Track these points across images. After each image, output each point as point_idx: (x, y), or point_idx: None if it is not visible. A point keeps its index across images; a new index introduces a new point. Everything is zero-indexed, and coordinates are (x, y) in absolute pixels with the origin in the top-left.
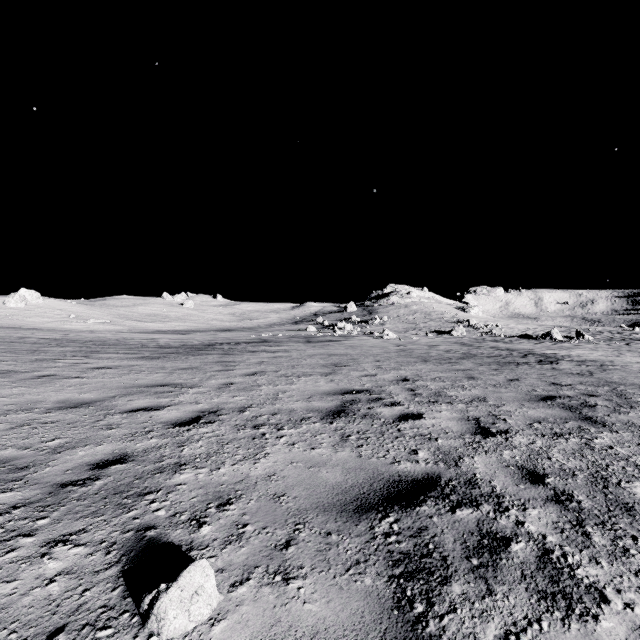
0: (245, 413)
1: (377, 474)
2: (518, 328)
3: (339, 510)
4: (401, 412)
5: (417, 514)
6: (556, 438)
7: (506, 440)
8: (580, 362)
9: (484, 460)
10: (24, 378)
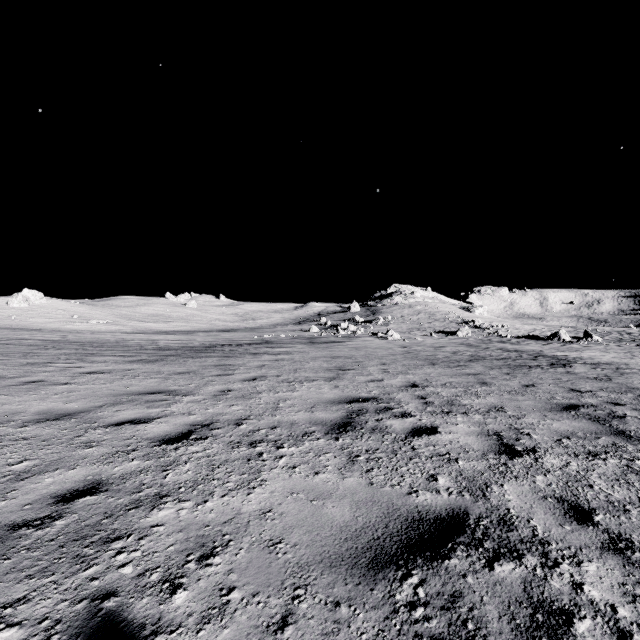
0: (241, 426)
1: (392, 509)
2: (524, 328)
3: (349, 565)
4: (413, 425)
5: (446, 571)
6: (592, 458)
7: (536, 461)
8: (594, 365)
9: (516, 489)
10: (9, 384)
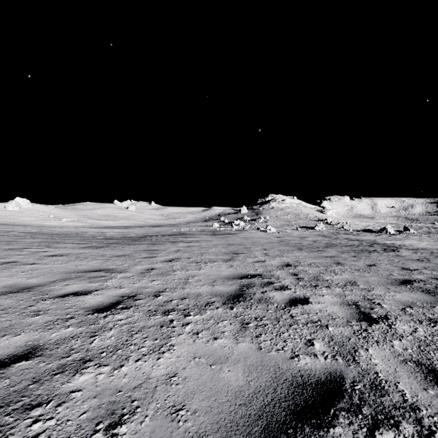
0: (158, 298)
1: (279, 374)
2: (361, 224)
3: (243, 434)
4: (290, 296)
5: None
6: (434, 325)
7: (390, 327)
8: (414, 250)
9: (379, 353)
10: None
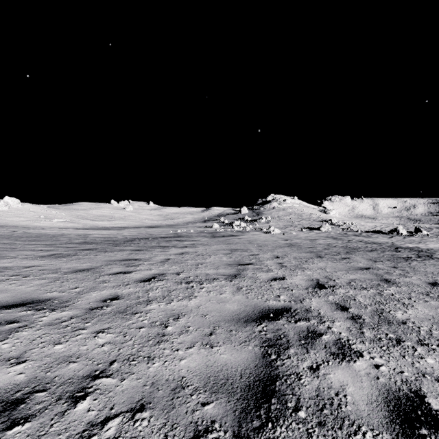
0: (77, 407)
1: None
2: (368, 225)
3: None
4: (378, 386)
5: None
6: None
7: None
8: None
9: None
10: None
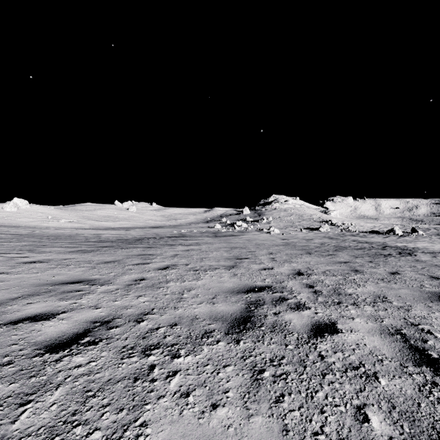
0: (141, 324)
1: None
2: (367, 226)
3: None
4: (311, 320)
5: None
6: None
7: None
8: (432, 254)
9: None
10: None
